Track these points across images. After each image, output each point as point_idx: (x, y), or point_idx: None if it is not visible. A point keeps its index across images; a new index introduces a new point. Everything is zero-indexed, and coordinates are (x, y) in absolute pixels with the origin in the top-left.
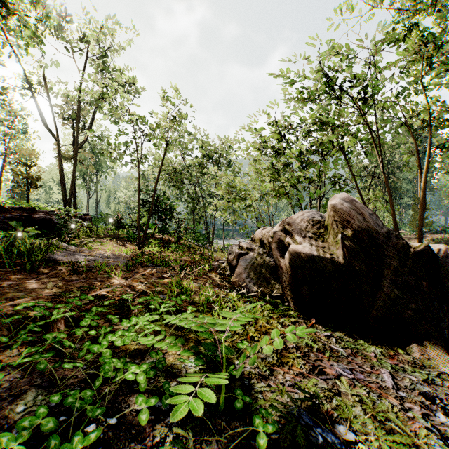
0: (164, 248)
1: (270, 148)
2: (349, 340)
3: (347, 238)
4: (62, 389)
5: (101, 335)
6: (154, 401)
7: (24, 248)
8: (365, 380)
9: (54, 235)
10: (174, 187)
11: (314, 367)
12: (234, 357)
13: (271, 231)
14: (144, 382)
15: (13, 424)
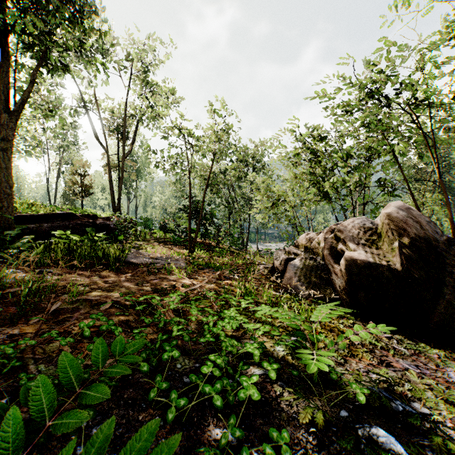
0: (207, 252)
1: (313, 153)
2: (410, 342)
3: (405, 246)
4: (196, 357)
5: (210, 322)
6: (275, 366)
7: (113, 252)
8: (431, 375)
9: (111, 239)
10: (210, 192)
11: (382, 361)
12: (311, 347)
13: (318, 237)
14: (256, 356)
15: (181, 374)
